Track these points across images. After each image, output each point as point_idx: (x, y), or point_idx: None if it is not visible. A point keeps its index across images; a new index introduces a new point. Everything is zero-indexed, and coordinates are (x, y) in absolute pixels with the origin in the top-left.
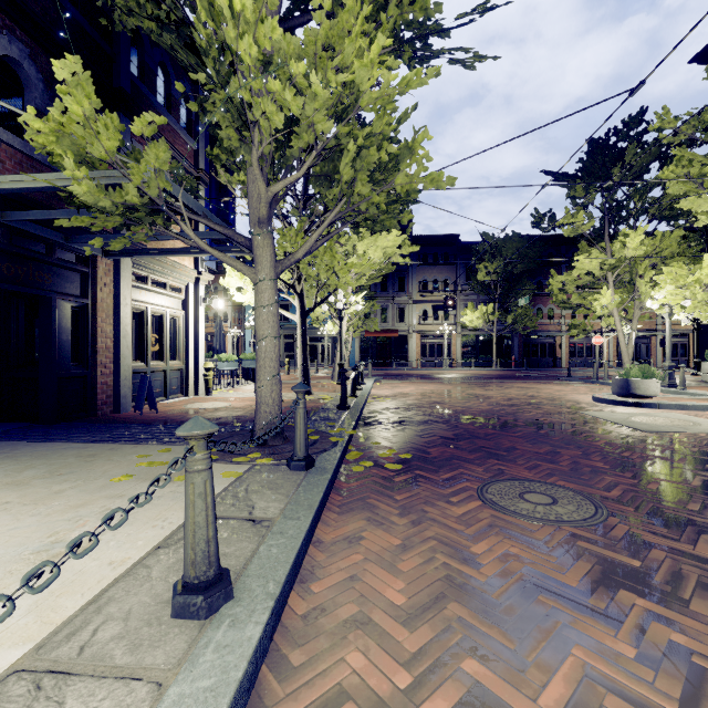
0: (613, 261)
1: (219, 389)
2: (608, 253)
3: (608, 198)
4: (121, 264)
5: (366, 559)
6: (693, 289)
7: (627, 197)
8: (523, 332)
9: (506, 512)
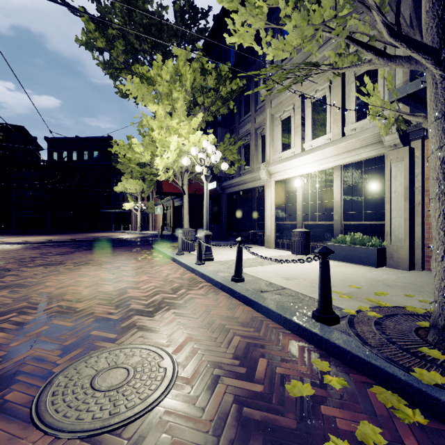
0: None
1: None
2: None
3: None
4: None
5: (218, 305)
6: None
7: None
8: None
9: (154, 345)
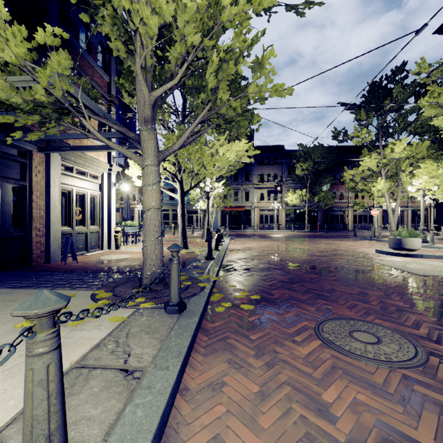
0: (385, 161)
1: (126, 245)
2: (382, 156)
3: (383, 120)
4: (51, 158)
5: (228, 411)
6: (441, 178)
7: (393, 120)
8: (325, 207)
9: (343, 352)
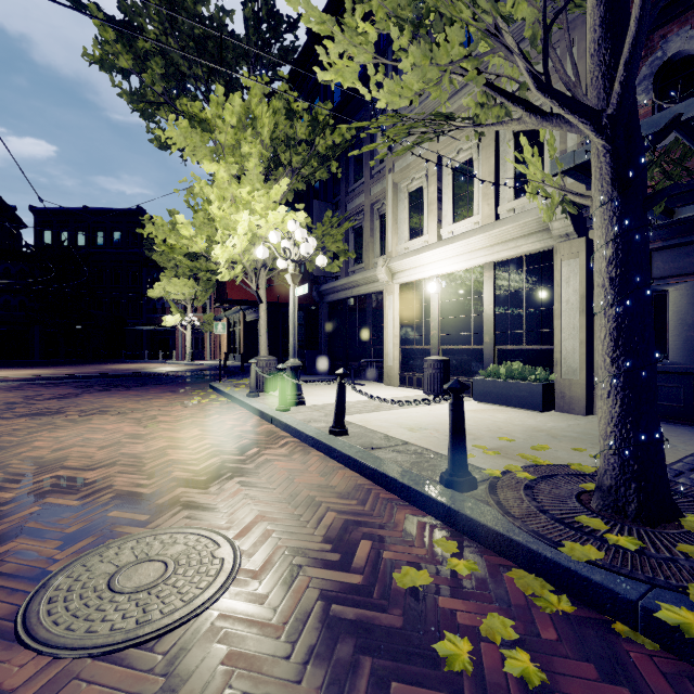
0: None
1: None
2: None
3: None
4: None
5: (307, 470)
6: None
7: None
8: None
9: (207, 528)
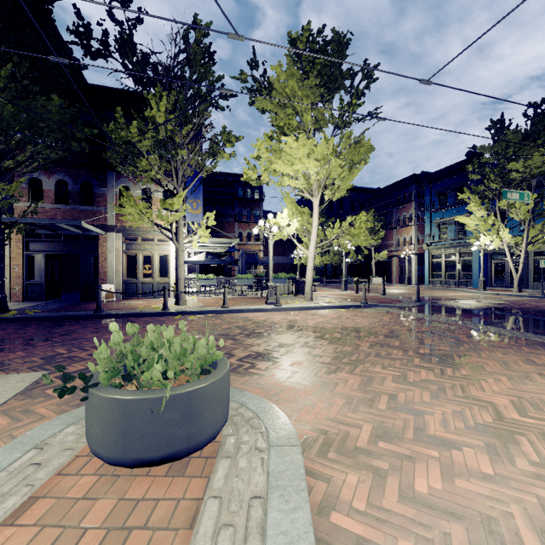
0: None
1: (201, 297)
2: None
3: None
4: (108, 236)
5: None
6: None
7: None
8: None
9: None
